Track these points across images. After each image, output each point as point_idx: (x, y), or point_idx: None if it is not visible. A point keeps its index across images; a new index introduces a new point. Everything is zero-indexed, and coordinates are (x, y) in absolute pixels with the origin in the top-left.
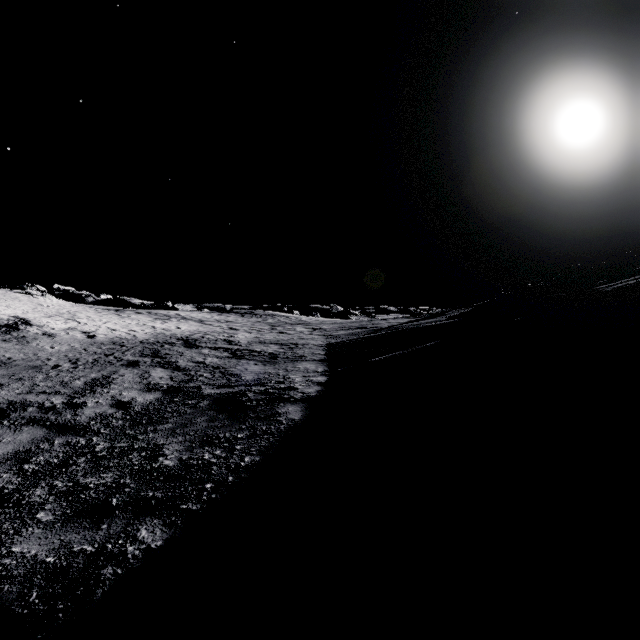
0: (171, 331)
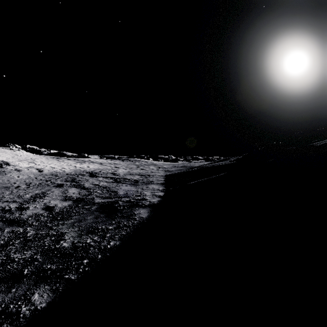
0: (84, 168)
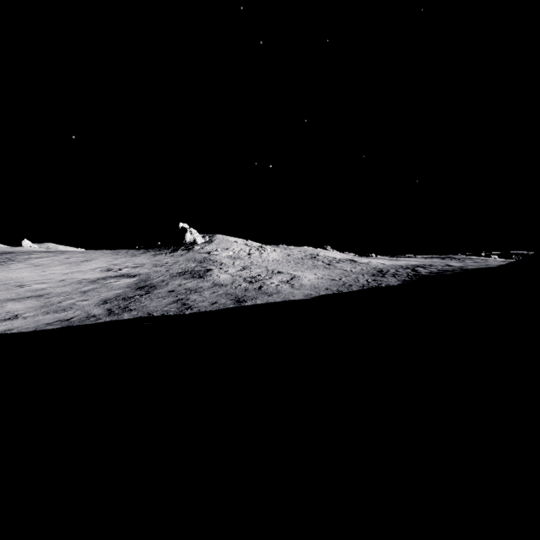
0: (410, 263)
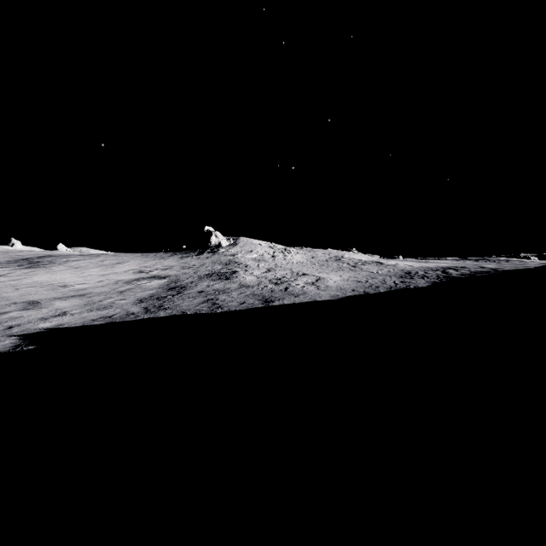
0: (440, 265)
